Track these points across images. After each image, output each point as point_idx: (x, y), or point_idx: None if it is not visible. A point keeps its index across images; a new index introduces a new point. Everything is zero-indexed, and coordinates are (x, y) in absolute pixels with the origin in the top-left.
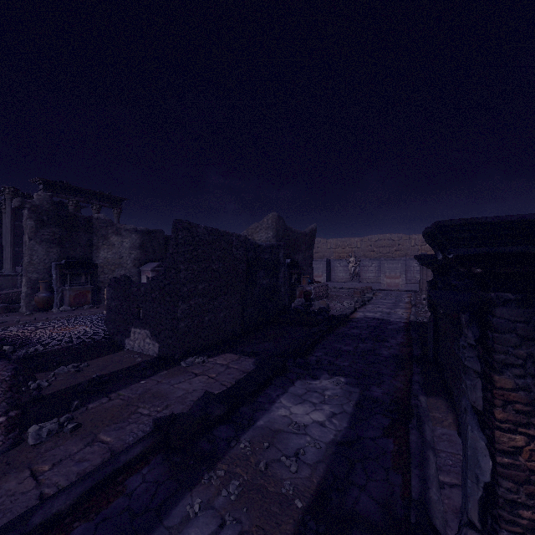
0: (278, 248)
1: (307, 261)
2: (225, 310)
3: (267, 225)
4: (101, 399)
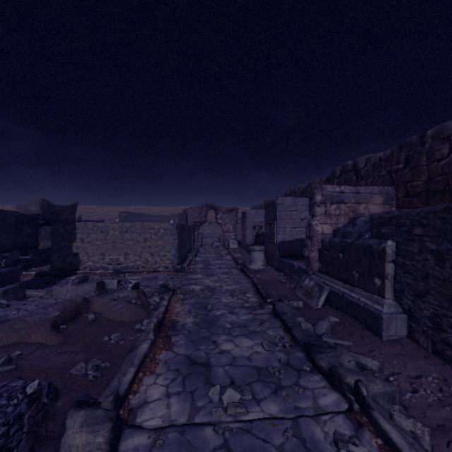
0: (39, 215)
1: (70, 221)
2: (4, 240)
3: (36, 203)
4: None
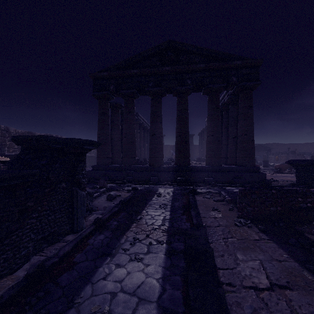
0: None
1: None
2: None
3: None
4: (268, 237)
